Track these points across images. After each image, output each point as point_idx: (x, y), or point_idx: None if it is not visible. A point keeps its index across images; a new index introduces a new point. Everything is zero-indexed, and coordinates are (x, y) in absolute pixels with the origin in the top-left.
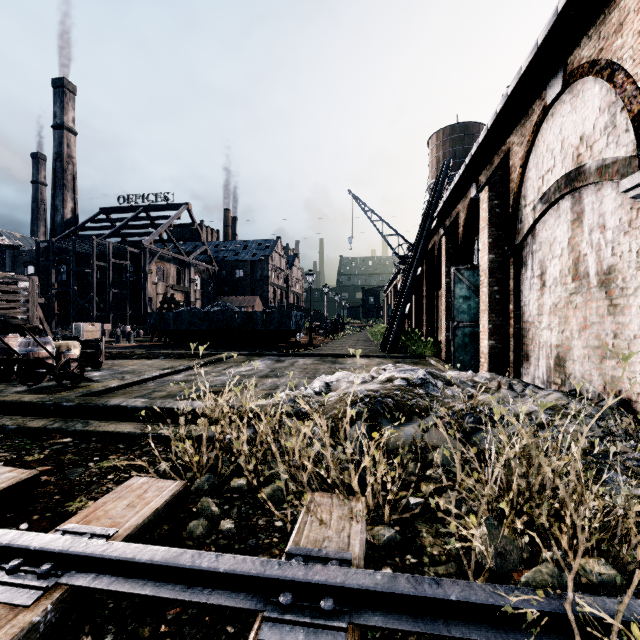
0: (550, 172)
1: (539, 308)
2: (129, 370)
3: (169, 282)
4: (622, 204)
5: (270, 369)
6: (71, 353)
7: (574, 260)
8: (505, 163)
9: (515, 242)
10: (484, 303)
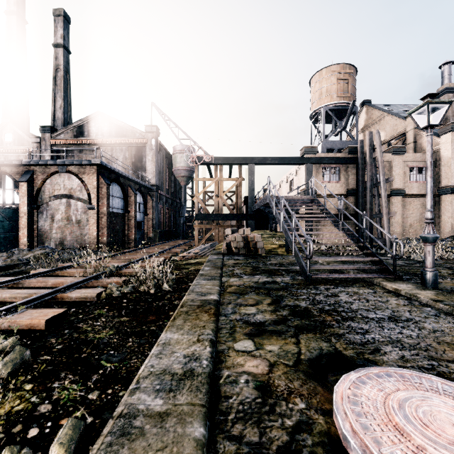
0: (59, 190)
1: (51, 227)
2: None
3: None
4: (83, 208)
5: None
6: None
7: (68, 216)
8: (33, 175)
9: (38, 204)
10: (24, 225)
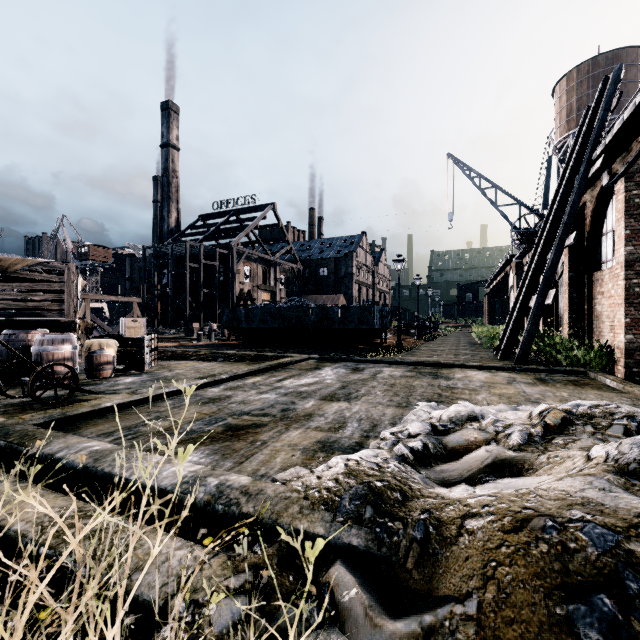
0: None
1: None
2: (169, 376)
3: (255, 282)
4: None
5: (341, 383)
6: (104, 353)
7: None
8: None
9: None
10: None
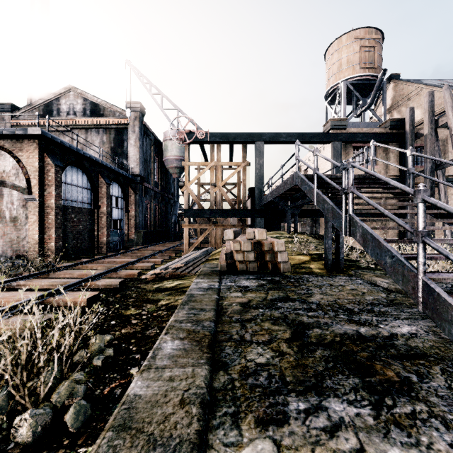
0: None
1: None
2: None
3: None
4: (21, 199)
5: None
6: None
7: None
8: None
9: None
10: None
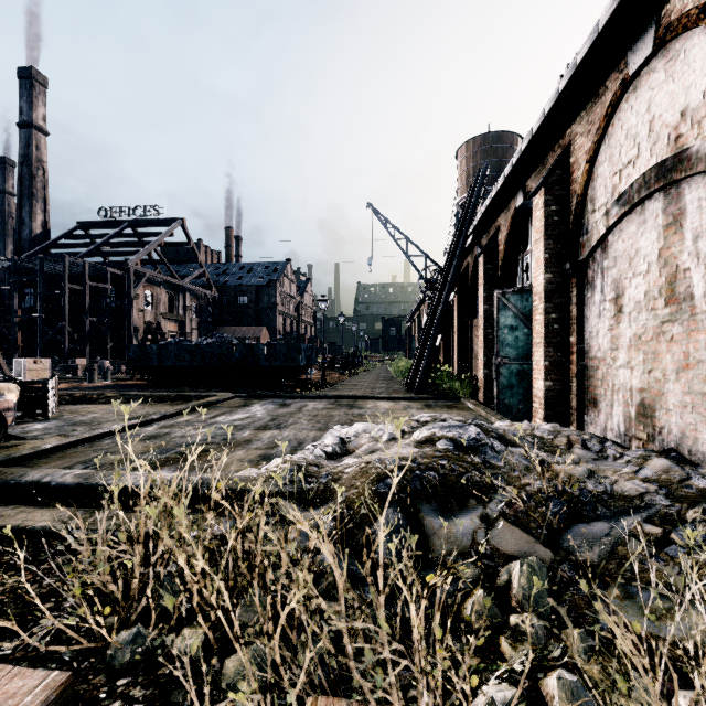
0: (632, 164)
1: (613, 341)
2: (86, 420)
3: (159, 309)
4: None
5: (271, 417)
6: (4, 399)
7: (668, 277)
8: (565, 159)
9: (578, 258)
10: (538, 334)
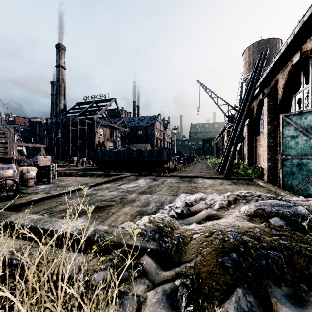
0: None
1: None
2: (64, 184)
3: (106, 137)
4: None
5: (148, 186)
6: (29, 174)
7: None
8: None
9: None
10: None
